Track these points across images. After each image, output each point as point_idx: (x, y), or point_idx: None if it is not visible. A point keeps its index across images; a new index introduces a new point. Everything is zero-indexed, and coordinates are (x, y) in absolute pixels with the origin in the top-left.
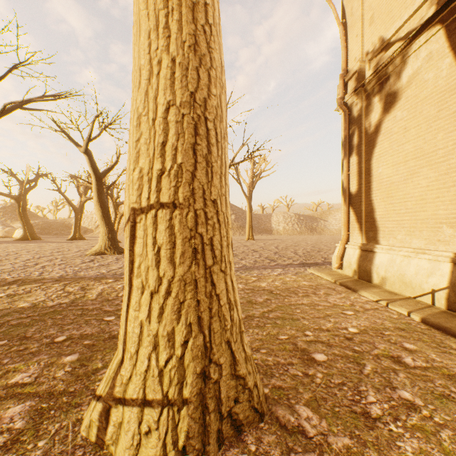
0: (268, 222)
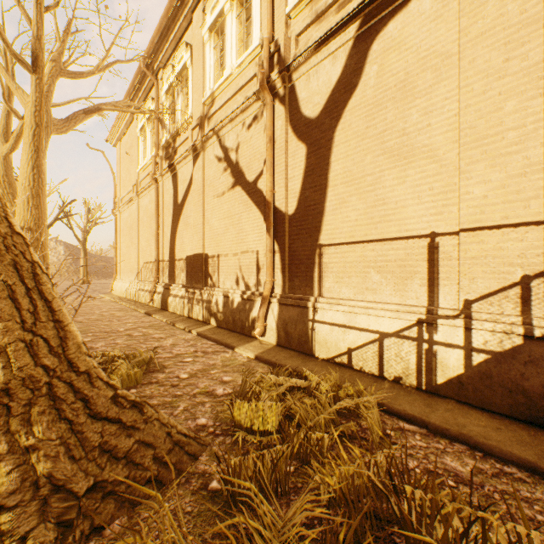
0: None
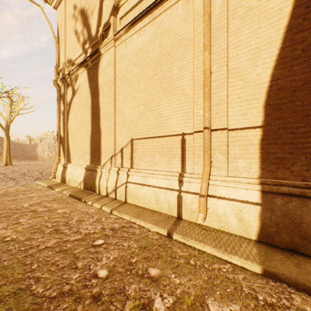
0: (34, 151)
